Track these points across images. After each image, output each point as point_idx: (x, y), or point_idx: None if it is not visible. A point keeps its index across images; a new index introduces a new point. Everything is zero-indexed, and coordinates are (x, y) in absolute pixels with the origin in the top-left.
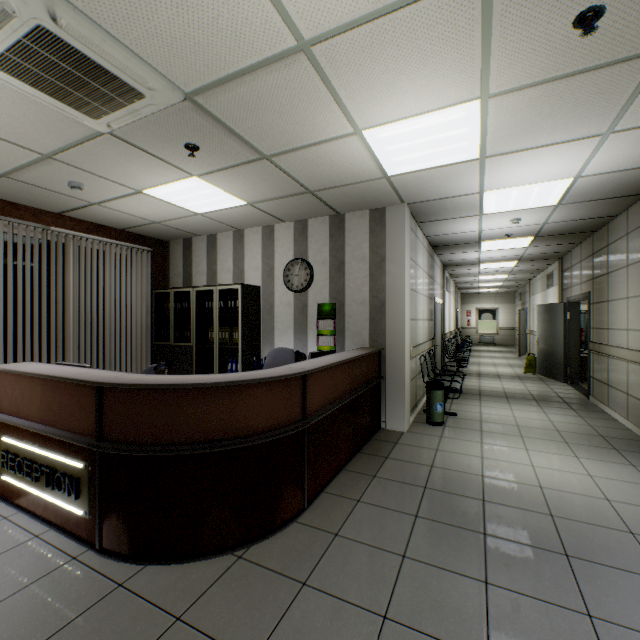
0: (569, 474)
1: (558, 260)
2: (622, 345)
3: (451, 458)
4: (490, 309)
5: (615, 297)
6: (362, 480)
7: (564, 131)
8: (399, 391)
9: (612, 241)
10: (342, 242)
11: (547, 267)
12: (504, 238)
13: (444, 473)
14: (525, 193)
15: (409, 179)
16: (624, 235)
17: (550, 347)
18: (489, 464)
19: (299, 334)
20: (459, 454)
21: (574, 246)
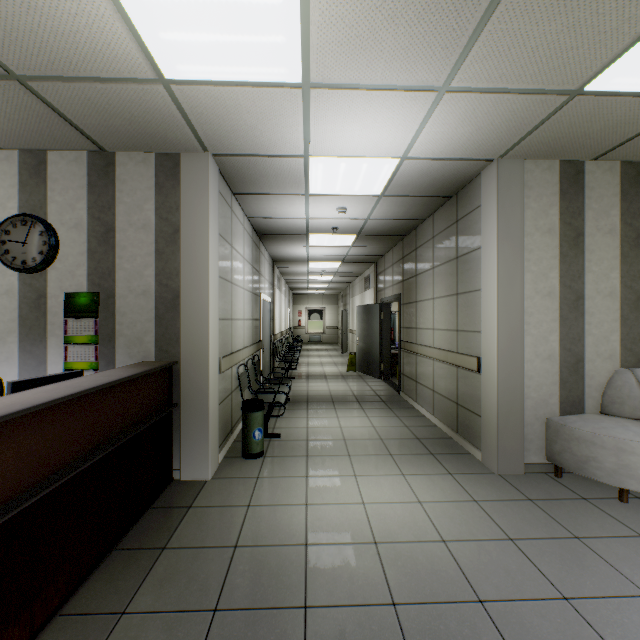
0: (401, 506)
1: (374, 264)
2: (429, 344)
3: (267, 518)
4: (318, 310)
5: (423, 298)
6: (90, 638)
7: (404, 65)
8: (201, 422)
9: (420, 245)
10: (111, 197)
11: (365, 271)
12: (331, 232)
13: (253, 558)
14: (353, 170)
15: (205, 100)
16: (431, 238)
17: (368, 345)
18: (315, 516)
19: (30, 343)
20: (278, 507)
21: (388, 250)
